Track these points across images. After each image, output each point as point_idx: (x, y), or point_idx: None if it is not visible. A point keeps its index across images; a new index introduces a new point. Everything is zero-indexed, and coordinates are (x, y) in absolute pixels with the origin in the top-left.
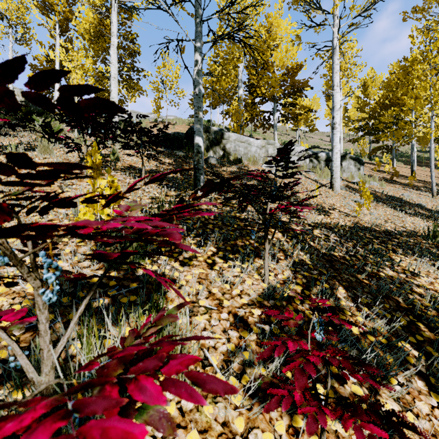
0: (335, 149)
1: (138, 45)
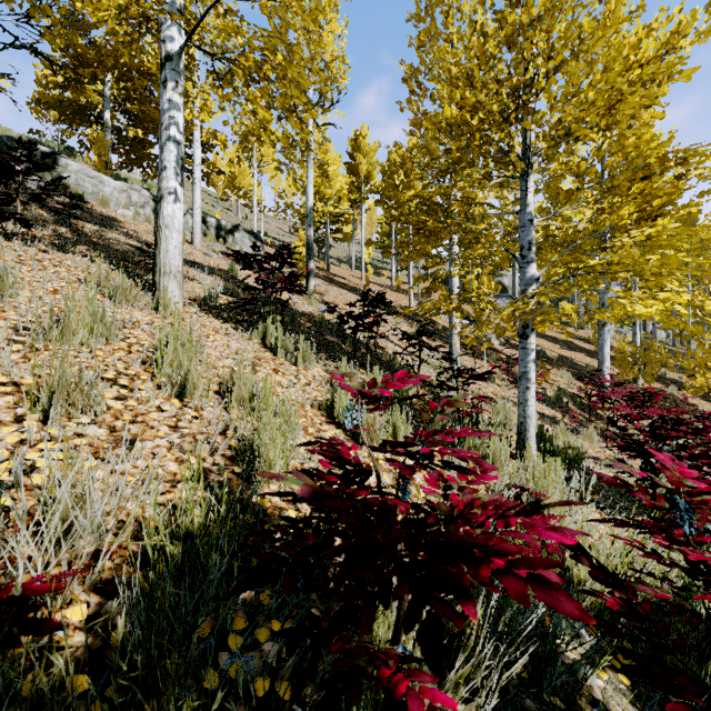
0: (196, 205)
1: None
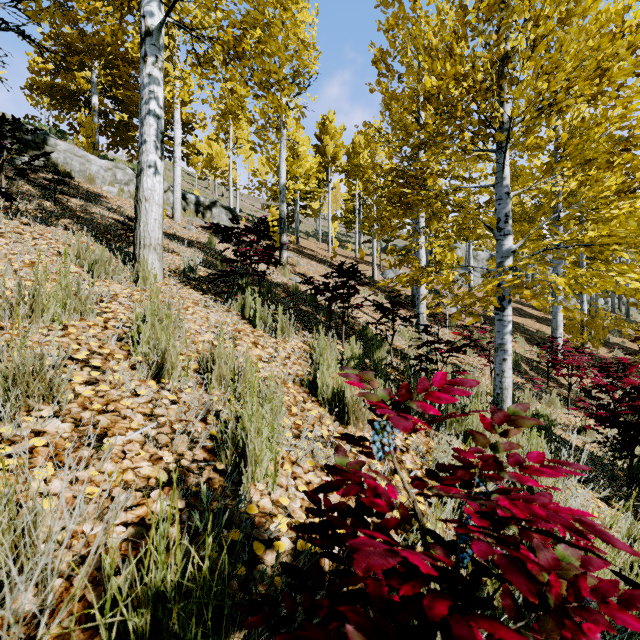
0: (176, 182)
1: None
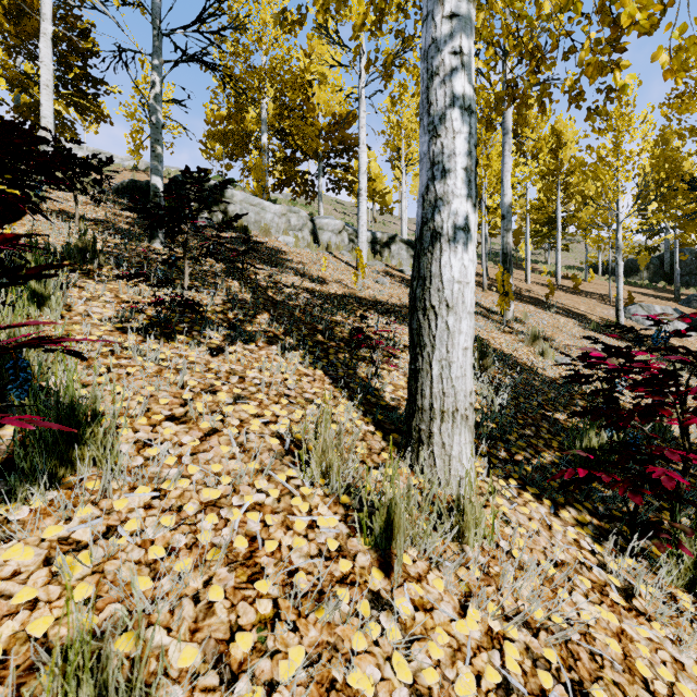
0: (361, 221)
1: (94, 41)
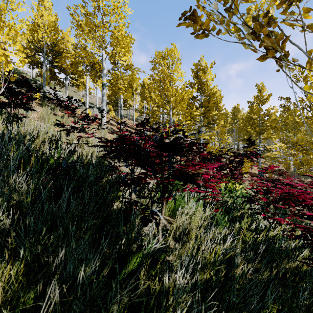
0: (87, 102)
1: None
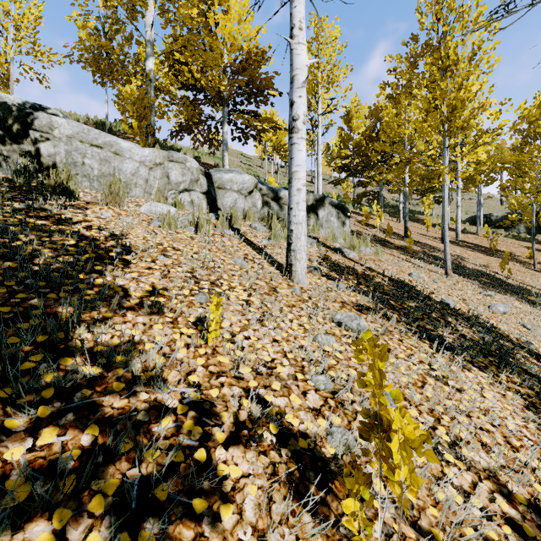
0: (296, 181)
1: None
